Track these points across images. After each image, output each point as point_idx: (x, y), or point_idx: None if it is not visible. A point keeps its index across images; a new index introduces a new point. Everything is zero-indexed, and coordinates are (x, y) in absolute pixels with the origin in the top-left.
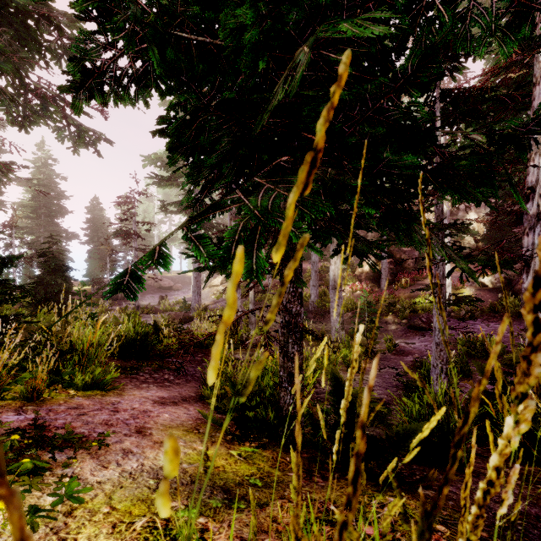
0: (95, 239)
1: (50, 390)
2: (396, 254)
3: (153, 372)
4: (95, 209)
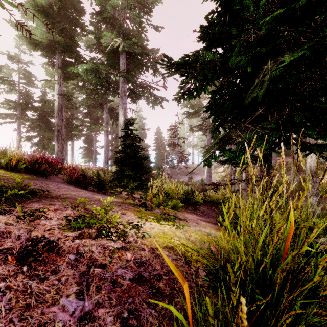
0: (158, 148)
1: (163, 204)
2: None
3: (192, 210)
4: (158, 133)
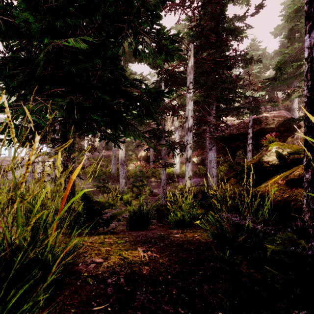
0: None
1: None
2: (158, 147)
3: None
4: None
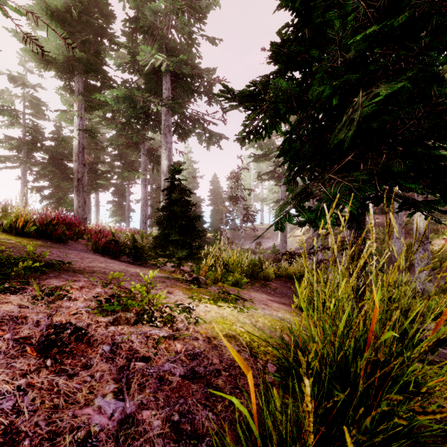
0: (215, 202)
1: (222, 280)
2: None
3: (261, 287)
4: (215, 182)
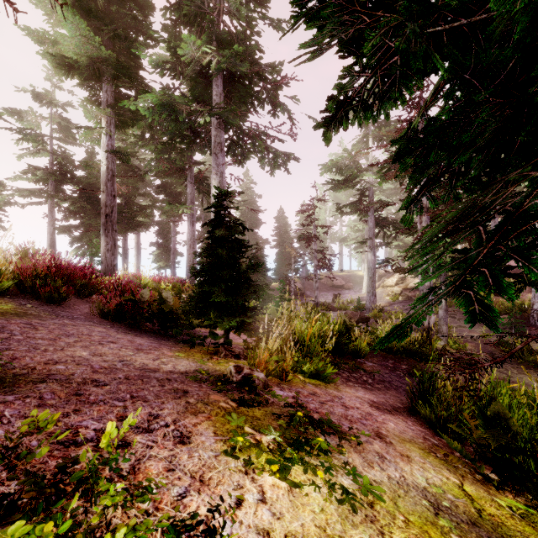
0: (281, 244)
1: (294, 374)
2: None
3: (351, 371)
4: (281, 218)
